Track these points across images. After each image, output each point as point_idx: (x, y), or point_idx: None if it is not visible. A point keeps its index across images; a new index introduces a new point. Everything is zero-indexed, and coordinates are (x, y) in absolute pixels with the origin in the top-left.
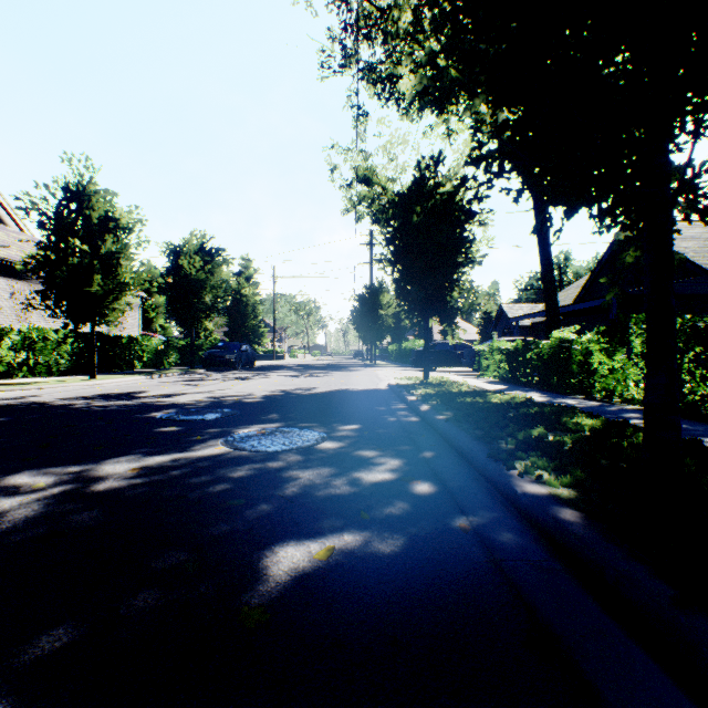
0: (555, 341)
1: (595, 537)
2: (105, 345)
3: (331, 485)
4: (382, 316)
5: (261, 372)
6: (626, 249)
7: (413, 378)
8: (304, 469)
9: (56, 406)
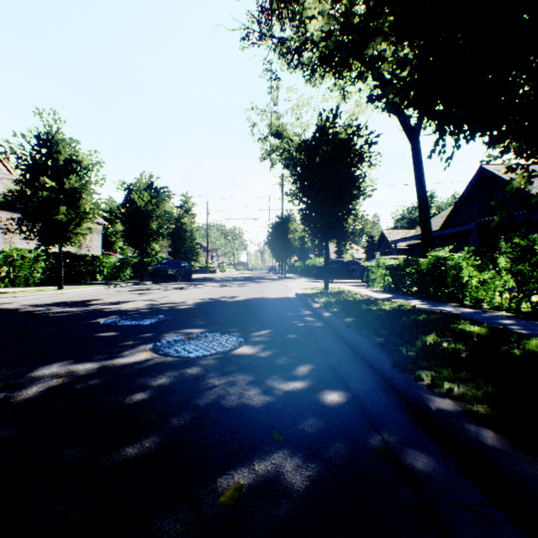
0: (432, 258)
1: None
2: (73, 262)
3: (244, 395)
4: (290, 240)
5: (196, 283)
6: (516, 173)
7: (315, 288)
8: (220, 377)
9: (20, 312)
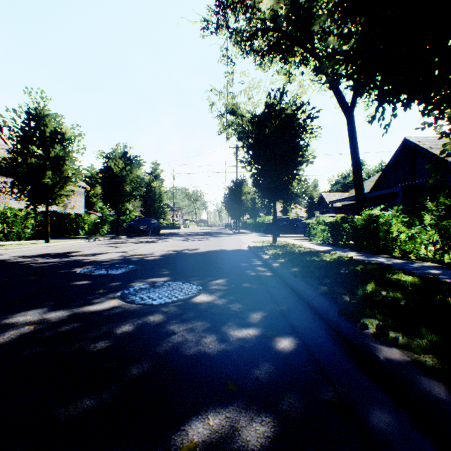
0: (366, 216)
1: None
2: (59, 219)
3: (201, 342)
4: (243, 201)
5: (163, 237)
6: (448, 138)
7: (265, 242)
8: (180, 324)
9: (9, 263)
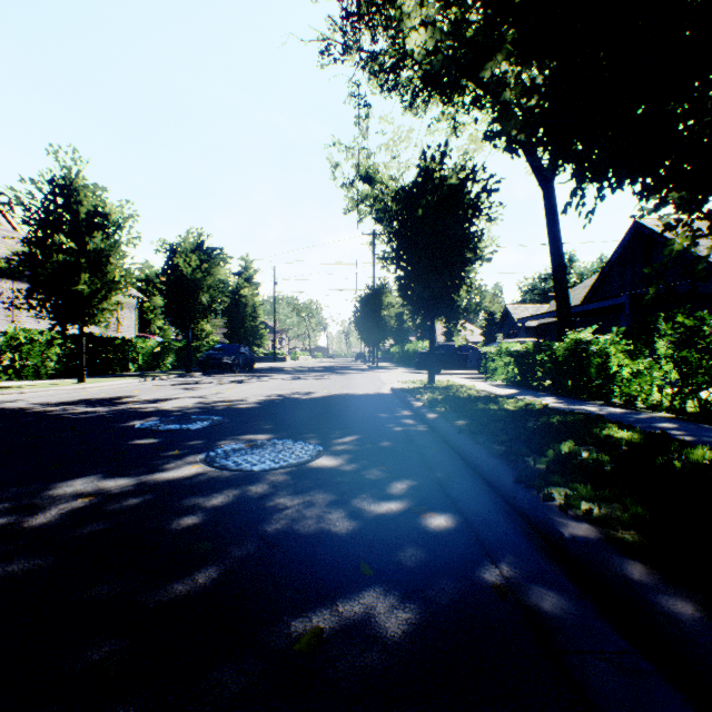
0: (570, 342)
1: (698, 620)
2: (98, 347)
3: (324, 519)
4: (384, 318)
5: (260, 374)
6: (676, 232)
7: (417, 382)
8: (294, 496)
9: (30, 413)
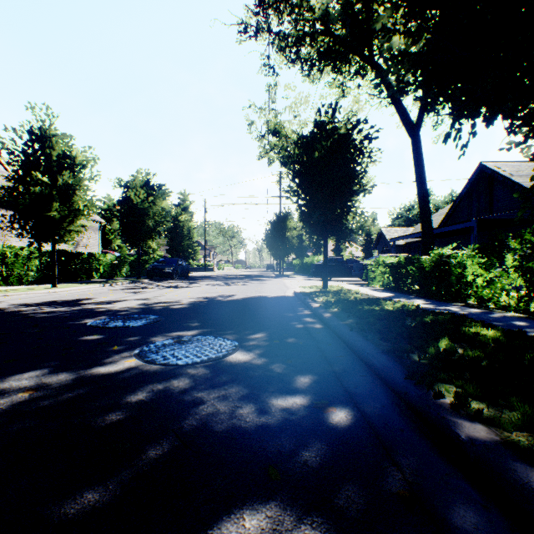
0: (435, 256)
1: None
2: (69, 260)
3: (236, 414)
4: (288, 238)
5: (193, 281)
6: None
7: (314, 287)
8: (210, 390)
9: (6, 313)
